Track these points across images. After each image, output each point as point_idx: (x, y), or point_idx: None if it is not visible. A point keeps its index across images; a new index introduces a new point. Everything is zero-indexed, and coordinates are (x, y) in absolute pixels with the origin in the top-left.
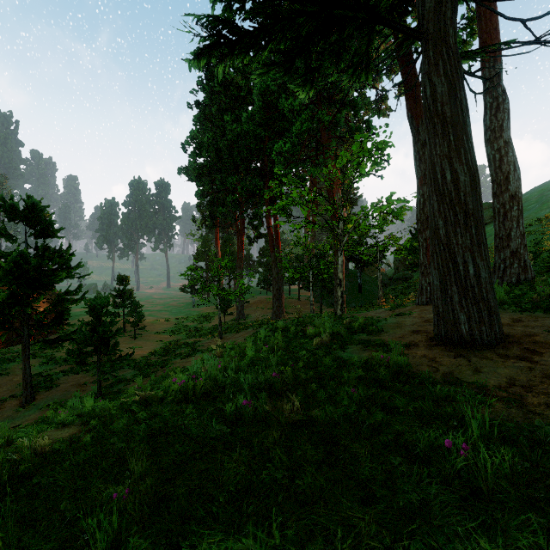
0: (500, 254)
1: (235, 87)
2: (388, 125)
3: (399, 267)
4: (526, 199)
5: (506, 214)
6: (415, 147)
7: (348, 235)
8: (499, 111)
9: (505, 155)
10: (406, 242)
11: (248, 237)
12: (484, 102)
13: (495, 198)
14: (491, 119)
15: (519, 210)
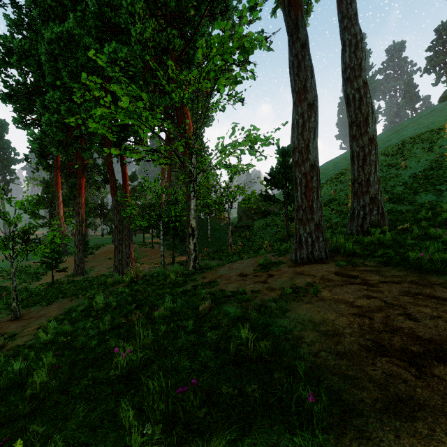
0: (359, 200)
1: None
2: None
3: (242, 217)
4: (325, 168)
5: (365, 158)
6: (292, 49)
7: (202, 173)
8: (358, 49)
9: (364, 95)
10: (251, 193)
11: (94, 182)
12: (341, 40)
13: (354, 140)
14: (350, 57)
15: (376, 155)
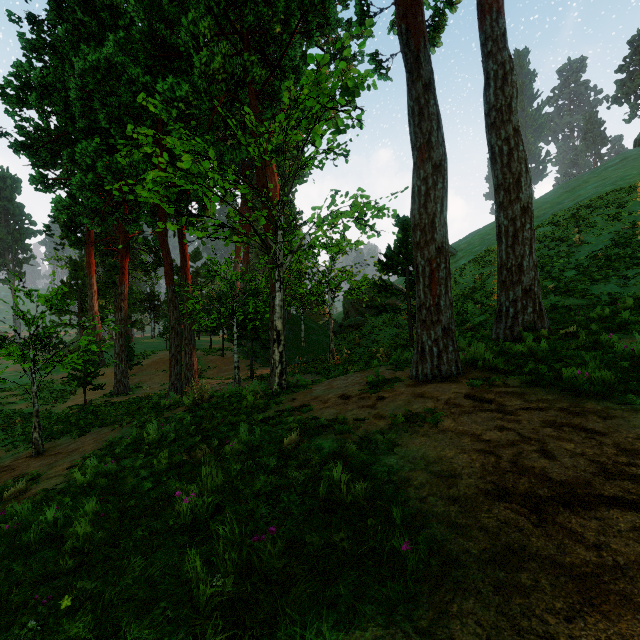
0: (509, 293)
1: (105, 4)
2: (371, 26)
3: (349, 312)
4: (469, 242)
5: (517, 234)
6: (412, 90)
7: (292, 255)
8: (507, 83)
9: (516, 147)
10: (362, 280)
11: (141, 263)
12: (484, 71)
13: (501, 210)
14: (496, 94)
15: (532, 231)
